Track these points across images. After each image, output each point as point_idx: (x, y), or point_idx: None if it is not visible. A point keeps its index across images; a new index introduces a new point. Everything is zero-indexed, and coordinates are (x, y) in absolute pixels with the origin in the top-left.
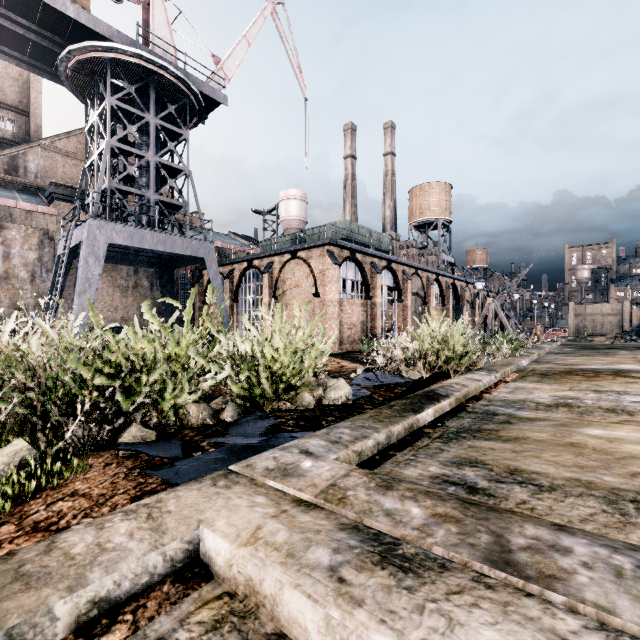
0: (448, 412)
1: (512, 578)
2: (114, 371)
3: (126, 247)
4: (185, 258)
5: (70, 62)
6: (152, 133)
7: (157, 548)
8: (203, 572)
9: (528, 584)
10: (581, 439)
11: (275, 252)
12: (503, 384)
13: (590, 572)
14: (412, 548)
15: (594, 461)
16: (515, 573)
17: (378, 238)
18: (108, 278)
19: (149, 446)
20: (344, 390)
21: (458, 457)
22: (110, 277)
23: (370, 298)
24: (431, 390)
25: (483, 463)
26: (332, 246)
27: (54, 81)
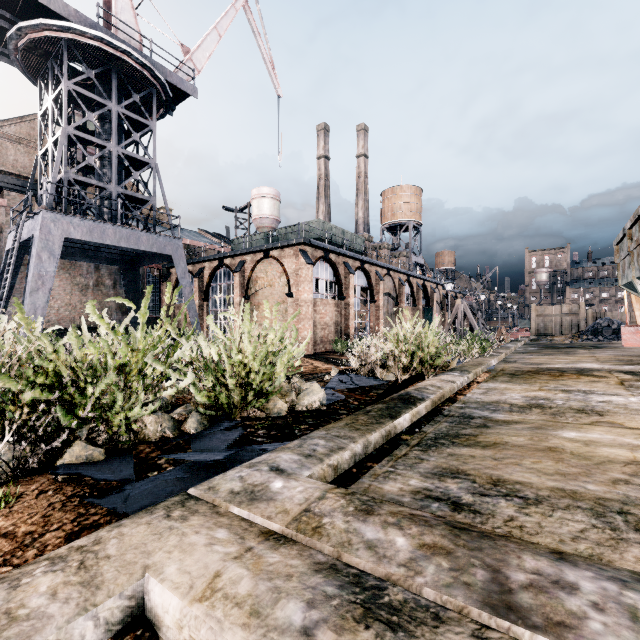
0: (425, 416)
1: (517, 628)
2: (53, 381)
3: (85, 242)
4: (151, 255)
5: (21, 40)
6: (114, 122)
7: (86, 610)
8: (147, 635)
9: (536, 636)
10: (558, 443)
11: (247, 251)
12: (476, 385)
13: (603, 616)
14: (400, 593)
15: (574, 467)
16: (519, 621)
17: (351, 239)
18: (66, 275)
19: (95, 467)
20: (318, 395)
21: (439, 467)
22: (68, 274)
23: (343, 298)
24: (407, 393)
25: (465, 473)
26: (305, 246)
27: (2, 60)
